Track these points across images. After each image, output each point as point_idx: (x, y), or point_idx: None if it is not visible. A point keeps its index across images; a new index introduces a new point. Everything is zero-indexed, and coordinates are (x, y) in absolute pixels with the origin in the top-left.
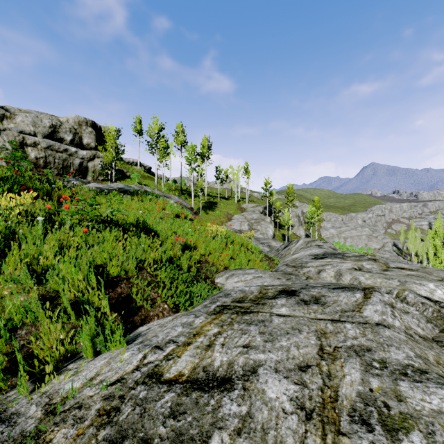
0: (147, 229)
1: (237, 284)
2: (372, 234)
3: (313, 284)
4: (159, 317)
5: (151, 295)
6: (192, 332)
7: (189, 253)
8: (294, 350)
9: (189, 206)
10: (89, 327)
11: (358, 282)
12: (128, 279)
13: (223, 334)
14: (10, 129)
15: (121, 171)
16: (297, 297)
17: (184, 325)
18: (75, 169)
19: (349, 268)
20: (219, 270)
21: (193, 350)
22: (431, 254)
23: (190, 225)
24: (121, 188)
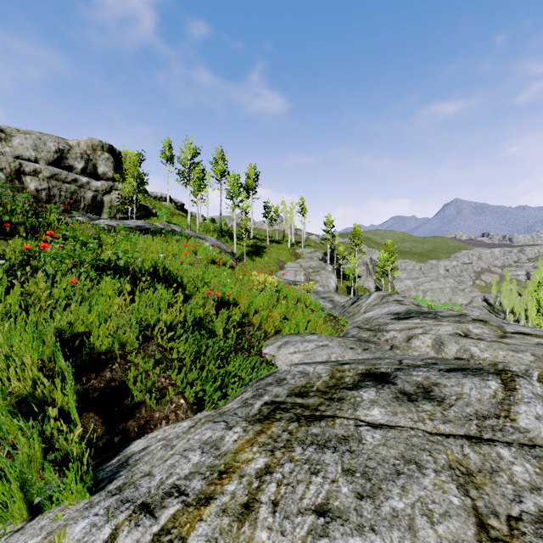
0: (168, 279)
1: (293, 355)
2: (457, 287)
3: (410, 361)
4: (170, 421)
5: (157, 385)
6: (217, 466)
7: (227, 312)
8: (425, 528)
9: (230, 250)
10: (27, 457)
11: (469, 355)
12: (125, 355)
13: (274, 472)
14: (4, 153)
15: (146, 207)
16: (394, 386)
17: (204, 446)
18: (87, 204)
19: (450, 333)
20: (268, 335)
21: (213, 520)
22: (534, 311)
23: (230, 274)
24: (140, 226)
